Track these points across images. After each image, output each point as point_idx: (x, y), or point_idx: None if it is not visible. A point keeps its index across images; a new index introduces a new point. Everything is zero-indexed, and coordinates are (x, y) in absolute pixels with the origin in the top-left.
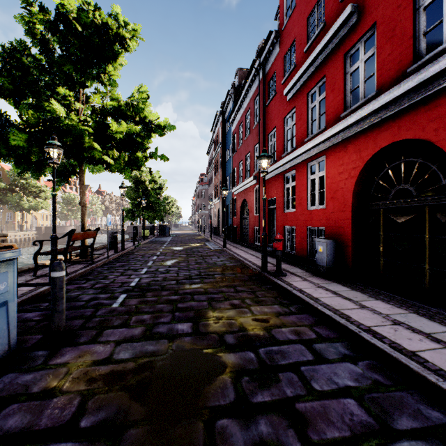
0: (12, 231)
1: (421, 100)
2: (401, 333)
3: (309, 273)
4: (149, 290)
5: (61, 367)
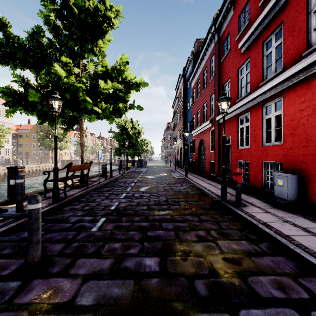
0: (48, 163)
1: None
2: None
3: (268, 204)
4: (124, 214)
5: (22, 310)
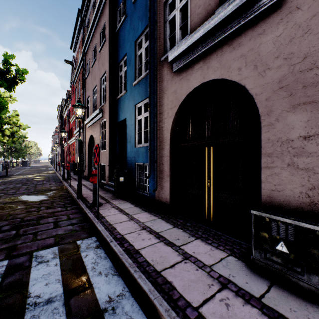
0: None
1: None
2: None
3: None
4: (22, 174)
5: (10, 176)
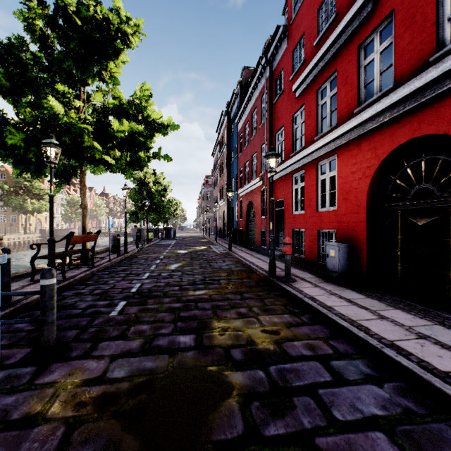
0: (17, 233)
1: (446, 91)
2: (429, 349)
3: (320, 279)
4: (150, 296)
5: (48, 387)
